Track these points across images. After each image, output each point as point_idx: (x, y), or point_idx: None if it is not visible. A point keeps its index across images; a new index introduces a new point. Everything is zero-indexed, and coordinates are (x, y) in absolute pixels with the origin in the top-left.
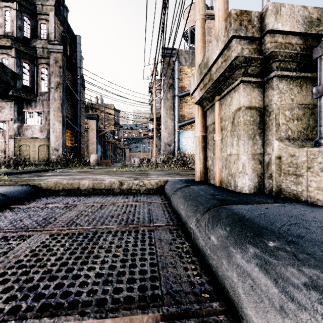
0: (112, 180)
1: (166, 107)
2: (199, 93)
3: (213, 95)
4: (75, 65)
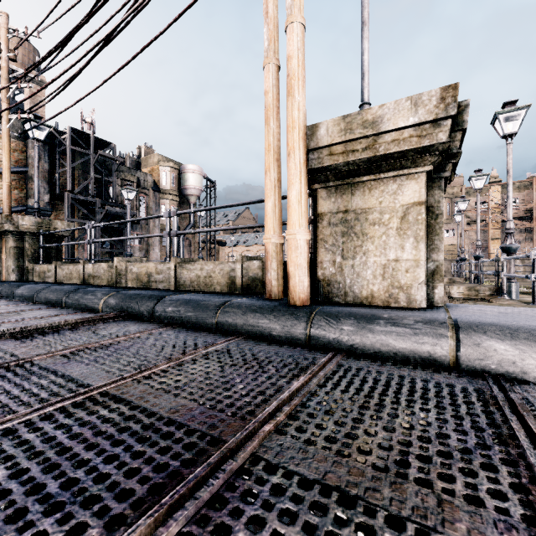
0: None
1: None
2: None
3: (2, 234)
4: None
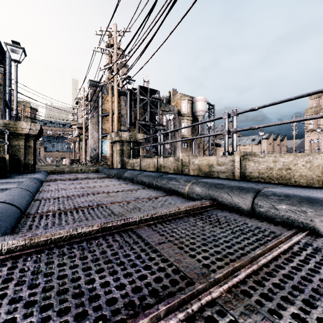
0: (77, 168)
1: (93, 122)
2: (110, 140)
3: (114, 143)
4: (5, 77)
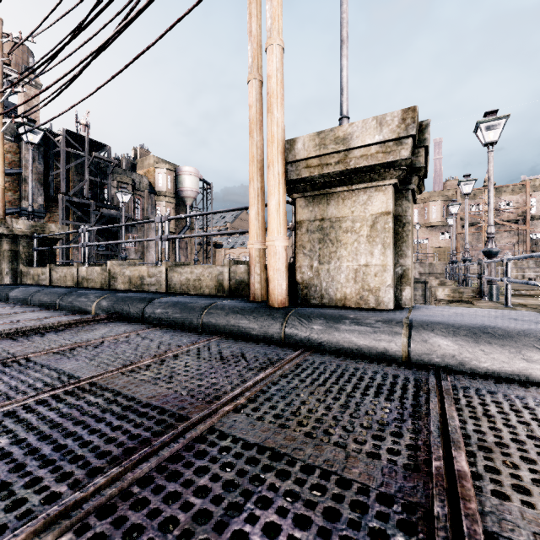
0: None
1: None
2: None
3: None
4: None
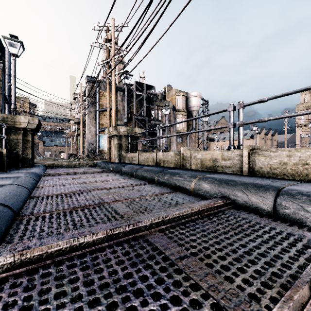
0: (75, 162)
1: (90, 117)
2: (108, 135)
3: (112, 137)
4: (5, 72)
